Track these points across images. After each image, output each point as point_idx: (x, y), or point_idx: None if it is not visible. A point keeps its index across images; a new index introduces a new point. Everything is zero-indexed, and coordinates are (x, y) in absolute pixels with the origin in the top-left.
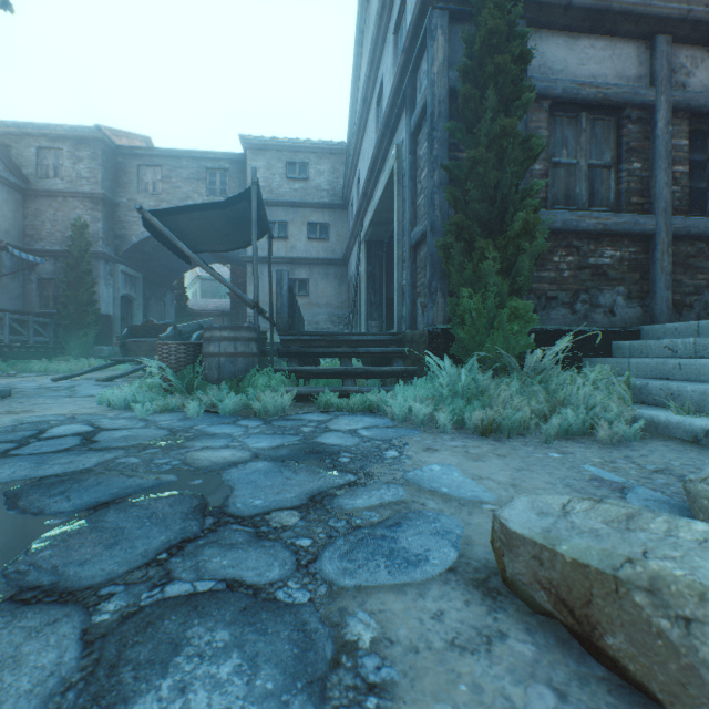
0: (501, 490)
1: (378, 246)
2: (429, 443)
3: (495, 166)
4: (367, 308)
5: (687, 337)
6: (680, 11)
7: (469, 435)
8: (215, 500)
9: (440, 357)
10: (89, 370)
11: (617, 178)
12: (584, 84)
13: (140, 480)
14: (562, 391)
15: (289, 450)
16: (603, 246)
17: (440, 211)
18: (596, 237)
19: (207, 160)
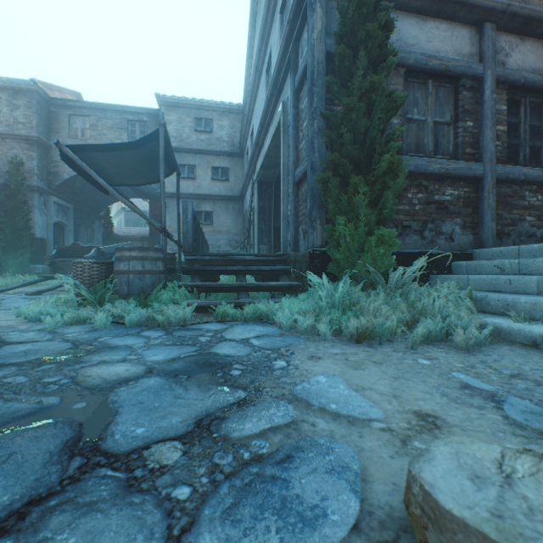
0: (385, 402)
1: (267, 185)
2: (313, 351)
3: (365, 115)
4: (258, 235)
5: (510, 258)
6: (502, 5)
7: (346, 342)
8: (92, 430)
9: (319, 274)
10: (20, 285)
11: (455, 133)
12: (431, 57)
13: (17, 405)
14: (420, 302)
15: (184, 363)
16: (445, 186)
17: (319, 153)
18: (440, 179)
19: (129, 113)
